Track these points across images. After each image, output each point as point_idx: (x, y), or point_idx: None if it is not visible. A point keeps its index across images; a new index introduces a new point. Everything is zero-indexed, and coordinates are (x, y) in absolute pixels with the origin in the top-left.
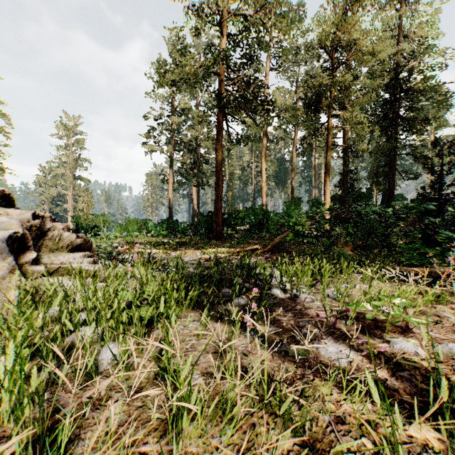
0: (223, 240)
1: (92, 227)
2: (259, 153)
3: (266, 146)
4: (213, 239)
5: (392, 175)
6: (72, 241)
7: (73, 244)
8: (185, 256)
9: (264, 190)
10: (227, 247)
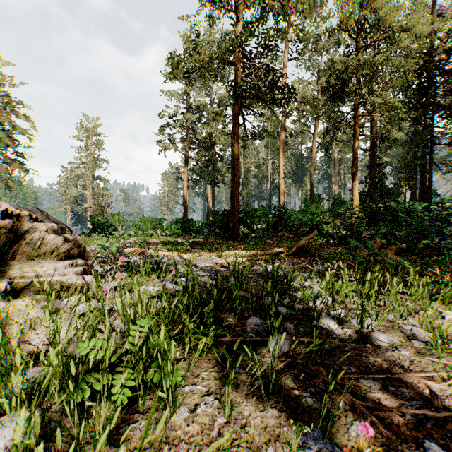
0: (240, 240)
1: (108, 226)
2: (275, 150)
3: (284, 141)
4: (229, 239)
5: (429, 168)
6: (59, 245)
7: (60, 249)
8: (198, 259)
9: (281, 187)
10: (245, 249)
